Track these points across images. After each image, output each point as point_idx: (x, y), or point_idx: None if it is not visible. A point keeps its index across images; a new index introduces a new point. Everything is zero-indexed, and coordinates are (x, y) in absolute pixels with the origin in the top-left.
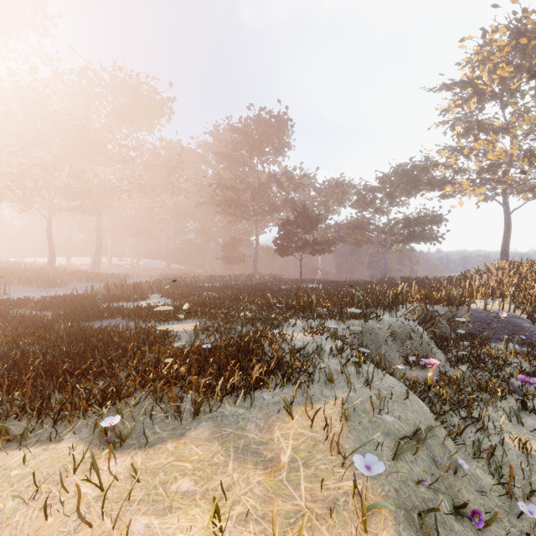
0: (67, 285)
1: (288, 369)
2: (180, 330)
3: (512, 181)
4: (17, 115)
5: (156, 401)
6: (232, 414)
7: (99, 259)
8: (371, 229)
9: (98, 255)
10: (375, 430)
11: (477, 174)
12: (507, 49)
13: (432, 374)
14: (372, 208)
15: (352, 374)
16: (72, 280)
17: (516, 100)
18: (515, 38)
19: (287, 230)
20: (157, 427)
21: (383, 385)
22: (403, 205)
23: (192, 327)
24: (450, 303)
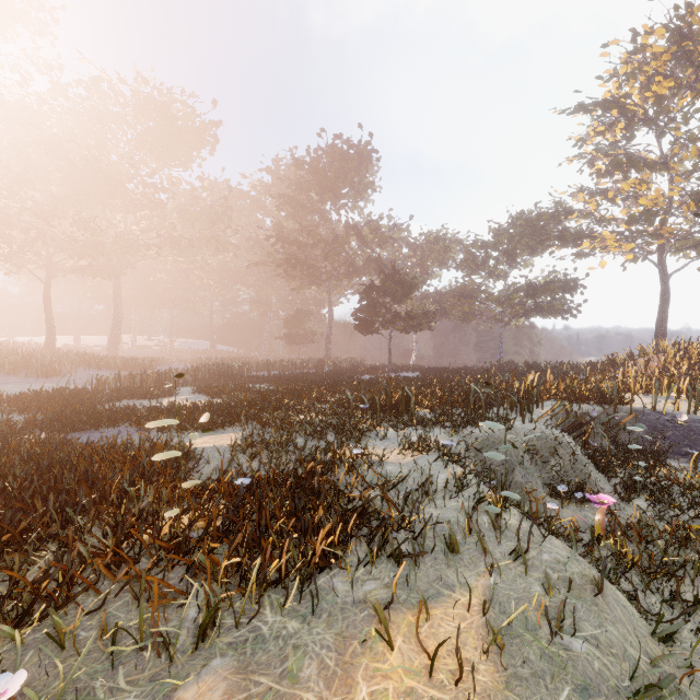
0: (69, 373)
1: (379, 530)
2: (211, 445)
3: (671, 234)
4: (2, 142)
5: (135, 601)
6: (275, 636)
7: (117, 338)
8: (483, 299)
9: (116, 333)
10: (558, 678)
11: (627, 224)
12: (665, 58)
13: (602, 519)
14: (484, 270)
15: (486, 532)
16: (76, 368)
17: (680, 125)
18: (676, 43)
19: (371, 299)
20: (121, 673)
21: (545, 558)
22: (525, 266)
23: (230, 439)
24: (604, 401)
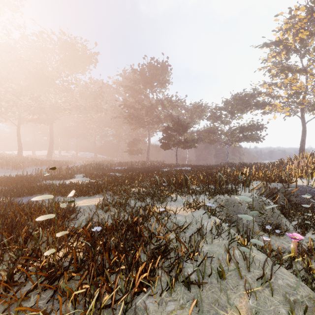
0: (27, 168)
1: (176, 264)
2: (86, 204)
3: (308, 103)
4: None
5: None
6: None
7: (51, 151)
8: (219, 133)
9: (50, 149)
10: None
11: (287, 98)
12: (304, 21)
13: (295, 246)
14: (220, 120)
15: (239, 262)
16: (31, 165)
17: (312, 51)
18: (310, 14)
19: (168, 133)
20: None
21: (281, 283)
22: (239, 118)
23: (97, 201)
24: (282, 181)
